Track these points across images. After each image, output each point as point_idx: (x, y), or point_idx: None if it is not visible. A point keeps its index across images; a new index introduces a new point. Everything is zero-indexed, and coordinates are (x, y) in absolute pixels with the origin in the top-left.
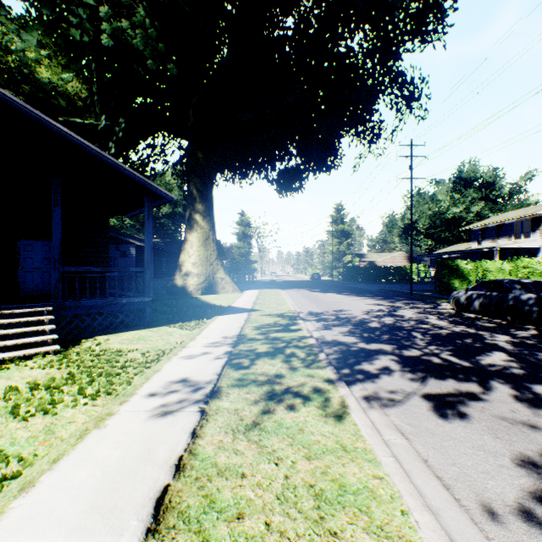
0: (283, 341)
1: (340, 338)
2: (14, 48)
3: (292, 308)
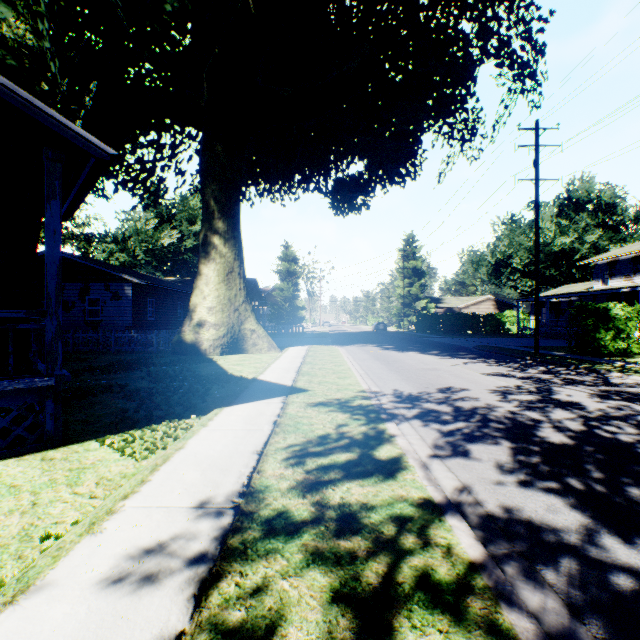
0: (373, 543)
1: (520, 501)
2: None
3: (364, 385)
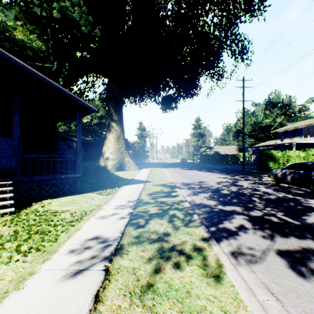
0: (167, 204)
1: (204, 201)
2: (0, 20)
3: (171, 180)
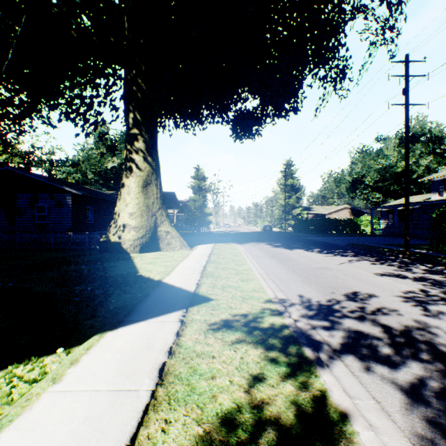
0: None
1: None
2: None
3: (269, 292)
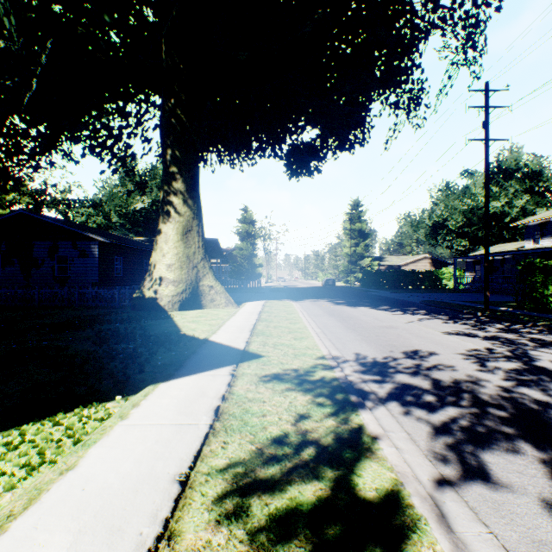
0: None
1: None
2: None
3: (323, 349)
